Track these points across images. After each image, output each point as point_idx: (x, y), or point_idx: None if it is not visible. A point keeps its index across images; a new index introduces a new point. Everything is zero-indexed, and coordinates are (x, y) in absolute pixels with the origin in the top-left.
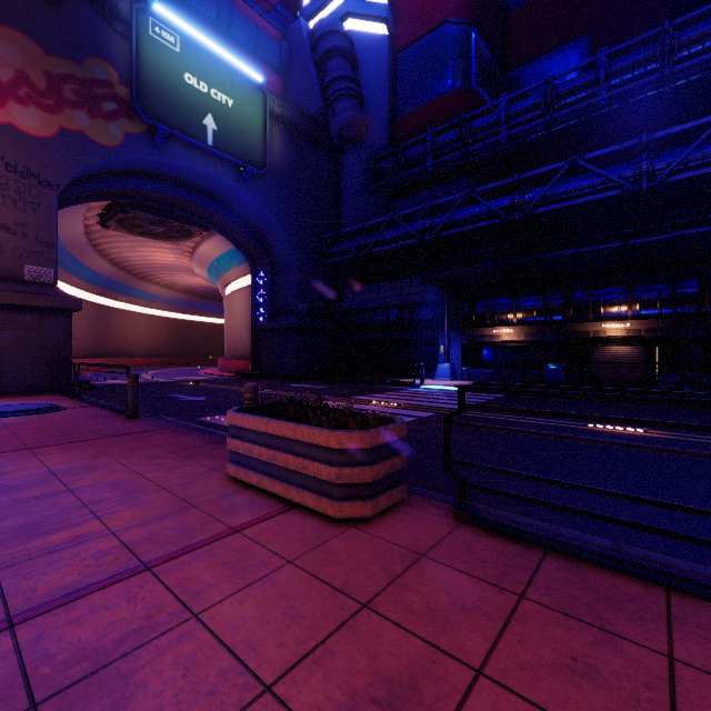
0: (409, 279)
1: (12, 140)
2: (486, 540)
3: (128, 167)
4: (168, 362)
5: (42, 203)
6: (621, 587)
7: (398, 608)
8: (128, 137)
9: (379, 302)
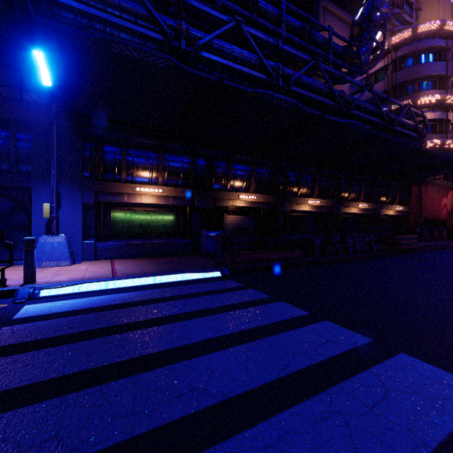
0: None
1: None
2: None
3: None
4: None
5: None
6: None
7: None
8: None
9: None
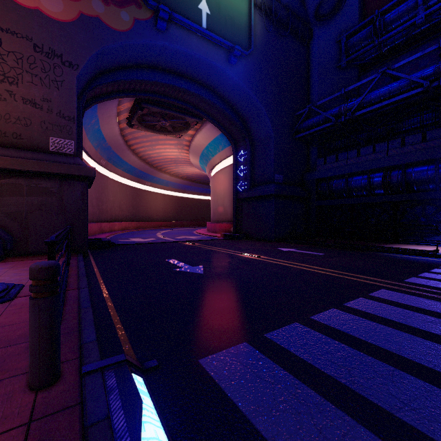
0: (400, 138)
1: (39, 24)
2: None
3: (138, 57)
4: (175, 224)
5: (64, 81)
6: None
7: None
8: (136, 22)
9: (358, 167)
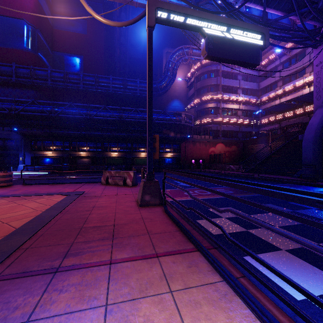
0: (2, 127)
1: None
2: (28, 185)
3: None
4: None
5: None
6: (44, 185)
7: (14, 188)
8: None
9: None
